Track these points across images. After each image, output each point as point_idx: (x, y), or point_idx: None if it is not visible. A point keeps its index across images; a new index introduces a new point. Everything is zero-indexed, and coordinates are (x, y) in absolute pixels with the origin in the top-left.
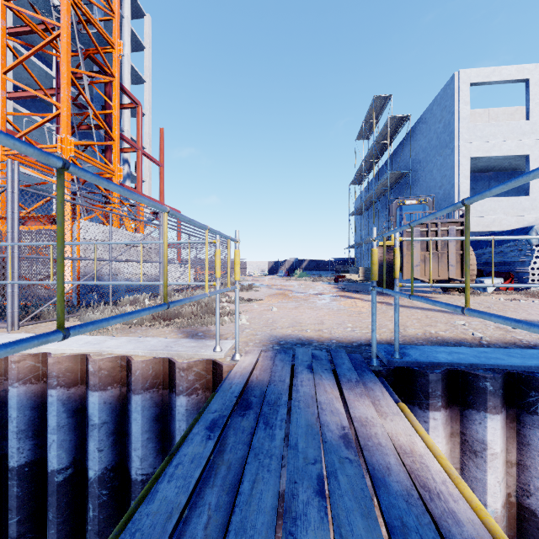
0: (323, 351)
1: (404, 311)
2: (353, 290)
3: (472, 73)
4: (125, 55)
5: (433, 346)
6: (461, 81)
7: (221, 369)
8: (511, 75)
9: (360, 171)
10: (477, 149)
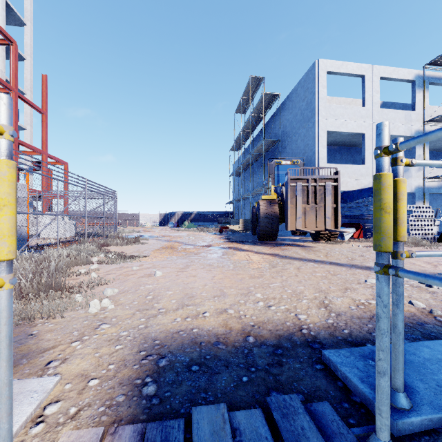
0: (257, 413)
1: (302, 265)
2: (238, 240)
3: (328, 63)
4: None
5: (407, 343)
6: (320, 68)
7: None
8: (354, 70)
9: (239, 139)
10: (331, 125)
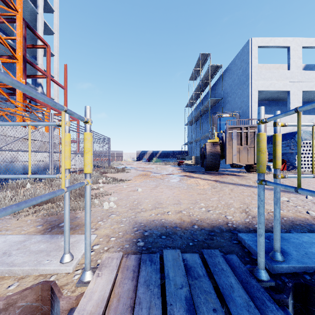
0: (196, 254)
1: (234, 188)
2: (191, 171)
3: (259, 40)
4: (39, 13)
5: (294, 233)
6: (253, 44)
7: (57, 305)
8: (280, 43)
9: (192, 99)
10: (262, 85)
